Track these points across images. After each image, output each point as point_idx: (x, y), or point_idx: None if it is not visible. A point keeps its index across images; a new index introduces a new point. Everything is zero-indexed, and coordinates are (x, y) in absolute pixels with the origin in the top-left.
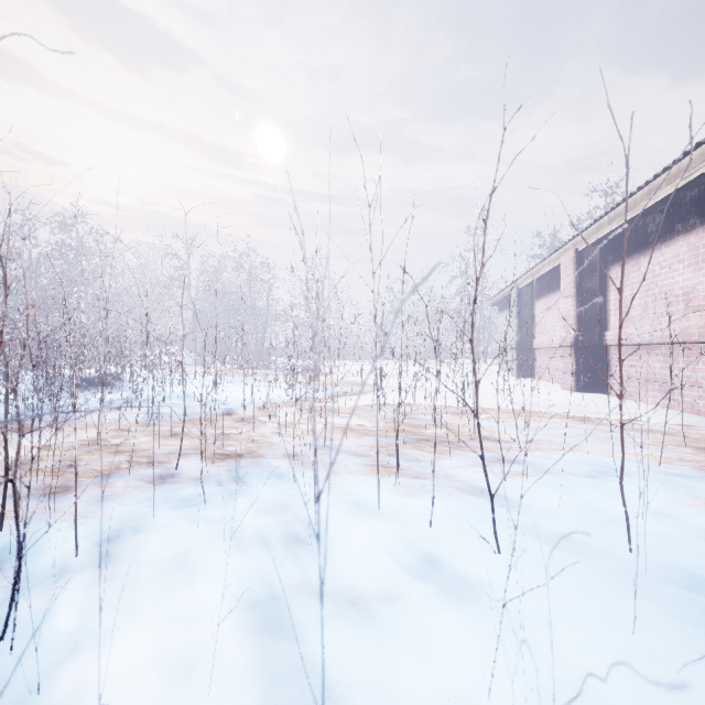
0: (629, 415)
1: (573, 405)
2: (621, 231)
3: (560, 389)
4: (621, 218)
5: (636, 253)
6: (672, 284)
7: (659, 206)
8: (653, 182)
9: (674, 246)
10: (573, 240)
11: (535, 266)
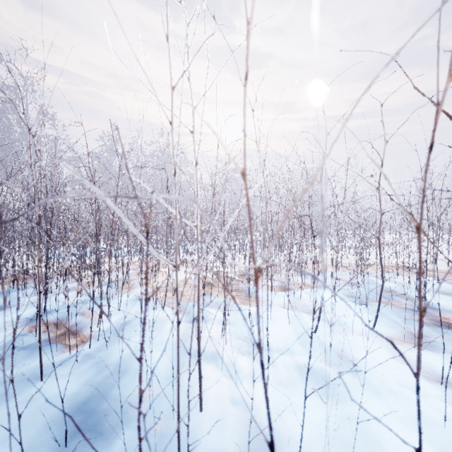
0: None
1: None
2: None
3: None
4: None
5: None
6: None
7: None
8: None
9: None
10: None
11: None
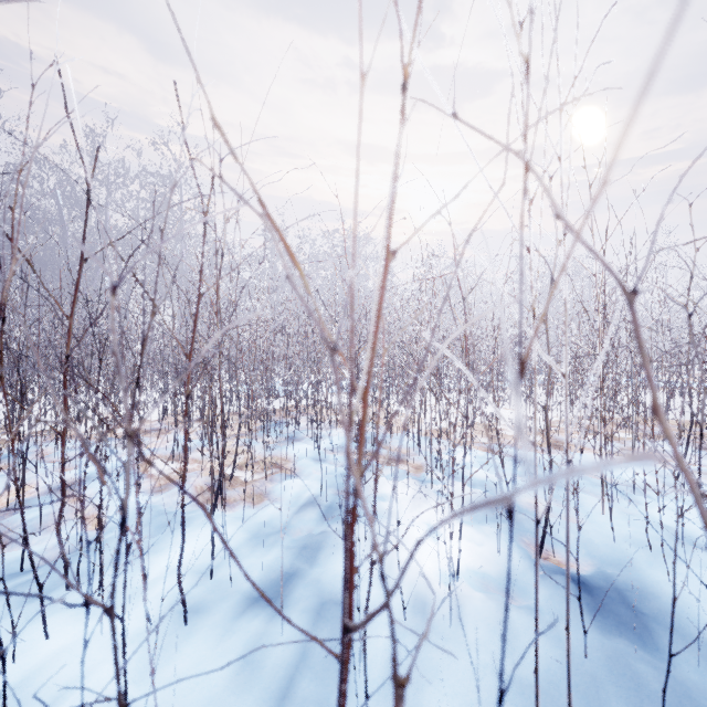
0: None
1: None
2: None
3: None
4: None
5: None
6: None
7: None
8: None
9: None
10: None
11: None
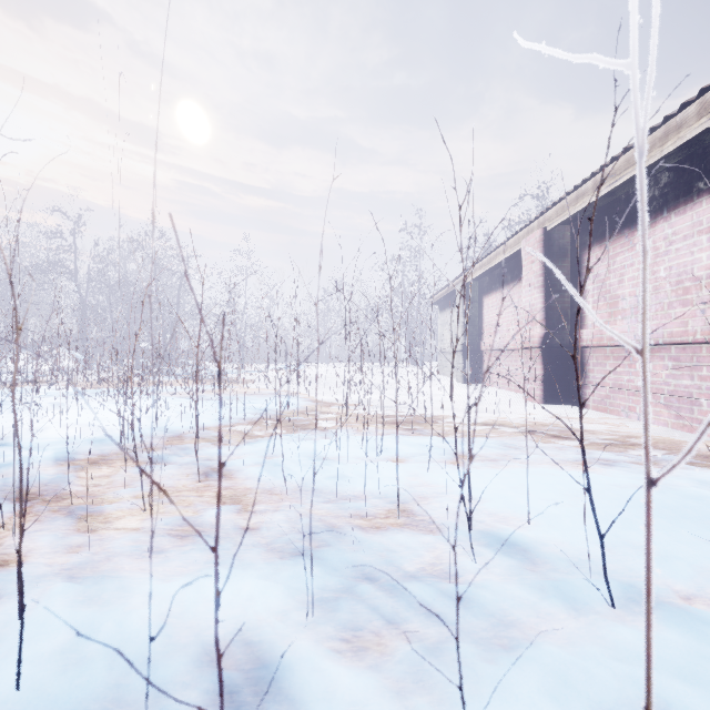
0: (656, 448)
1: (563, 429)
2: (605, 203)
3: (519, 399)
4: (616, 179)
5: (627, 229)
6: (689, 264)
7: (670, 159)
8: (673, 119)
9: (693, 211)
10: (539, 218)
11: (488, 254)
